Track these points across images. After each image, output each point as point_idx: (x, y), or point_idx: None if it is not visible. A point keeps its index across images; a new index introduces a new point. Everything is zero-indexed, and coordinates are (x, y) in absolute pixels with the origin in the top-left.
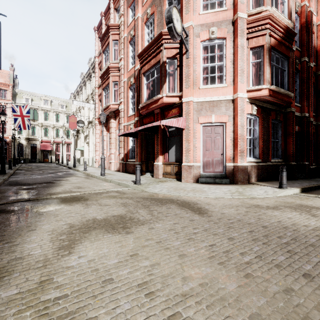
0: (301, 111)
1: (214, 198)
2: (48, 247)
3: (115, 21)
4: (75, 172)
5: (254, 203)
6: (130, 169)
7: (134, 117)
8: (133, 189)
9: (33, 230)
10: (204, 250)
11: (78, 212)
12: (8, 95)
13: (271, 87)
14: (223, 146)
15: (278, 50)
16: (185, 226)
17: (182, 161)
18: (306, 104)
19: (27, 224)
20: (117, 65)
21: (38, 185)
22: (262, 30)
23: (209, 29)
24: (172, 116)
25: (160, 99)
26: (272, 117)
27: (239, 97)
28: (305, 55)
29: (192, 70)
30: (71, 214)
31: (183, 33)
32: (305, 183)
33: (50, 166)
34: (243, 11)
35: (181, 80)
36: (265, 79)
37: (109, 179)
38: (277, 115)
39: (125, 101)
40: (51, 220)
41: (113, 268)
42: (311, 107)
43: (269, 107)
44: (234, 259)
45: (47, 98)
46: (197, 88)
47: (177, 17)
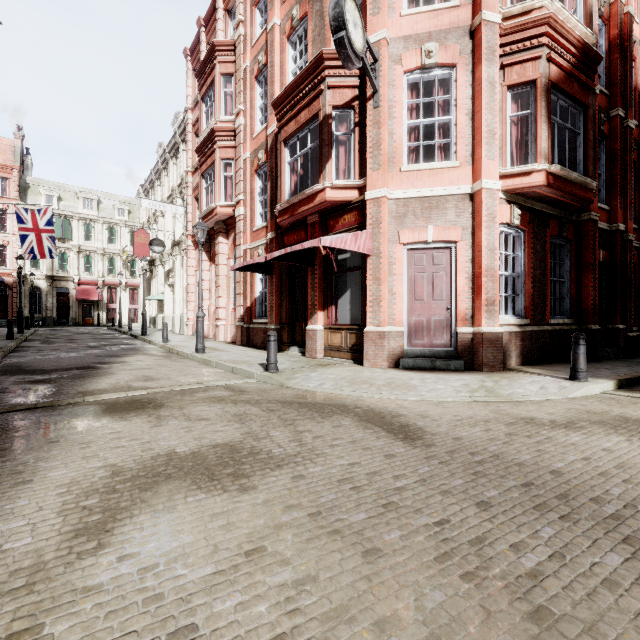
0: (610, 219)
1: (435, 403)
2: (51, 530)
3: (227, 35)
4: (144, 346)
5: (523, 414)
6: (257, 340)
7: (265, 233)
8: (262, 383)
9: (26, 483)
10: (424, 537)
11: (137, 436)
12: (11, 189)
13: (552, 167)
14: (451, 292)
15: (565, 91)
16: (375, 470)
17: (364, 322)
18: (621, 205)
19: (15, 467)
20: (231, 126)
21: (63, 374)
22: (533, 48)
23: (422, 47)
24: (344, 229)
25: (320, 193)
26: (552, 232)
27: (485, 189)
28: (619, 104)
29: (387, 133)
30: (121, 441)
31: (368, 54)
32: (622, 368)
33: (95, 333)
34: (494, 9)
35: (362, 154)
36: (538, 151)
37: (213, 361)
38: (562, 227)
39: (248, 199)
40: (72, 457)
41: (200, 591)
42: (631, 212)
43: (546, 211)
44: (498, 562)
45: (91, 195)
46: (396, 171)
47: (355, 18)
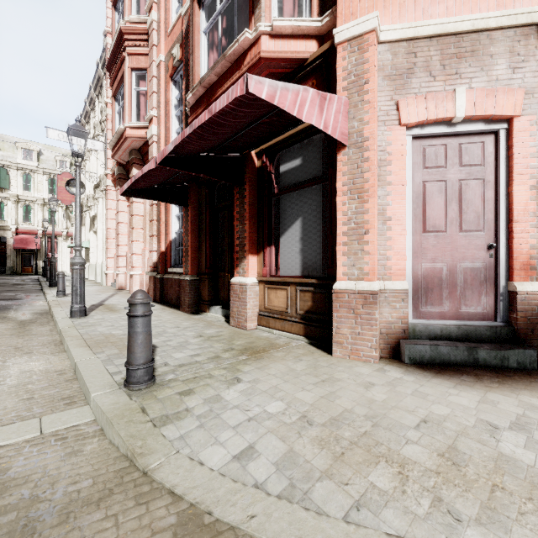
0: None
1: None
2: None
3: None
4: (28, 302)
5: None
6: (171, 294)
7: None
8: (94, 432)
9: None
10: None
11: None
12: None
13: None
14: (498, 216)
15: None
16: None
17: (329, 273)
18: None
19: None
20: (144, 27)
21: None
22: None
23: None
24: None
25: (250, 49)
26: None
27: None
28: None
29: None
30: None
31: None
32: None
33: (3, 284)
34: None
35: None
36: None
37: (64, 340)
38: None
39: (161, 114)
40: None
41: None
42: None
43: None
44: None
45: (31, 146)
46: None
47: None
